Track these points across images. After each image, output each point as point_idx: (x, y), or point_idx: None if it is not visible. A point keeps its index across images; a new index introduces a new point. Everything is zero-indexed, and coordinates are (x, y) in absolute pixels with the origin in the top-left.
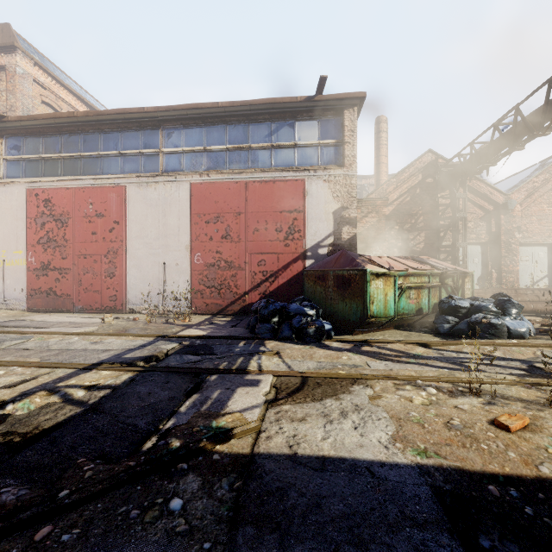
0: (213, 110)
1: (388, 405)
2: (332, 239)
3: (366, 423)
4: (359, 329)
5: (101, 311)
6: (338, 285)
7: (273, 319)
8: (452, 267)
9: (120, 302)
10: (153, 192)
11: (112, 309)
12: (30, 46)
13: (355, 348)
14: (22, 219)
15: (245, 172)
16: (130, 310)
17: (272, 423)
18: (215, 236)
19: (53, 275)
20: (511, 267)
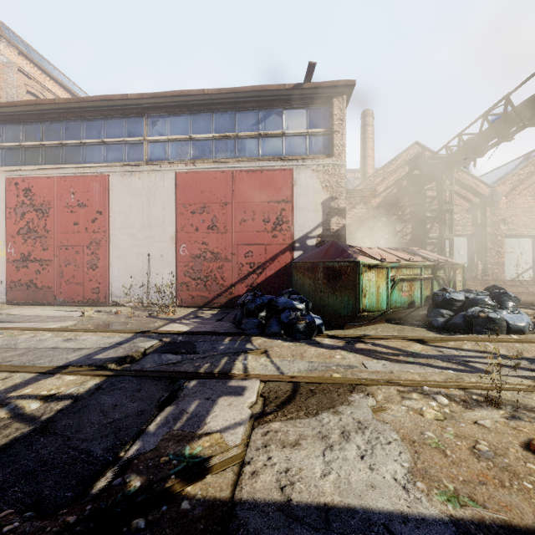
0: (199, 98)
1: (396, 421)
2: (321, 230)
3: (374, 450)
4: (350, 323)
5: (83, 304)
6: (328, 278)
7: (261, 314)
8: (443, 259)
9: (103, 294)
10: (137, 182)
11: (95, 301)
12: (16, 36)
13: (349, 346)
14: (2, 209)
15: (232, 161)
16: (113, 302)
17: (258, 449)
18: (201, 227)
19: (33, 267)
20: (496, 259)
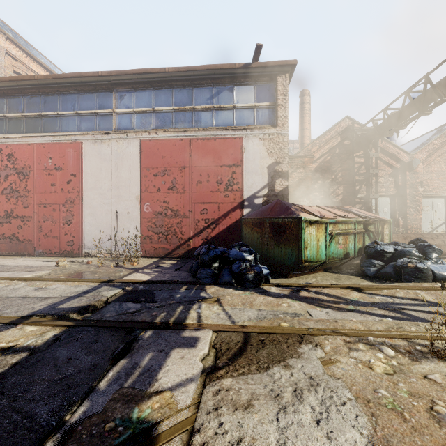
0: (160, 75)
1: (346, 375)
2: (266, 190)
3: (329, 412)
4: (293, 272)
5: (59, 255)
6: (274, 232)
7: (214, 264)
8: (372, 215)
9: (76, 246)
10: (106, 148)
11: (69, 253)
12: (5, 24)
13: (294, 294)
14: None
15: (189, 130)
16: (86, 253)
17: (209, 413)
18: (162, 188)
19: (15, 222)
20: (414, 216)
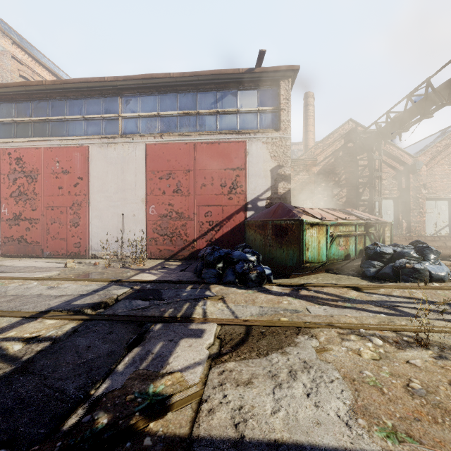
0: (166, 80)
1: (337, 360)
2: (270, 193)
3: (318, 388)
4: (295, 272)
5: (66, 256)
6: (276, 234)
7: (218, 265)
8: (374, 218)
9: (83, 248)
10: (112, 152)
11: (76, 254)
12: (10, 28)
13: (294, 293)
14: None
15: (194, 134)
16: (93, 255)
17: (215, 388)
18: (167, 191)
19: (23, 225)
20: (418, 218)
